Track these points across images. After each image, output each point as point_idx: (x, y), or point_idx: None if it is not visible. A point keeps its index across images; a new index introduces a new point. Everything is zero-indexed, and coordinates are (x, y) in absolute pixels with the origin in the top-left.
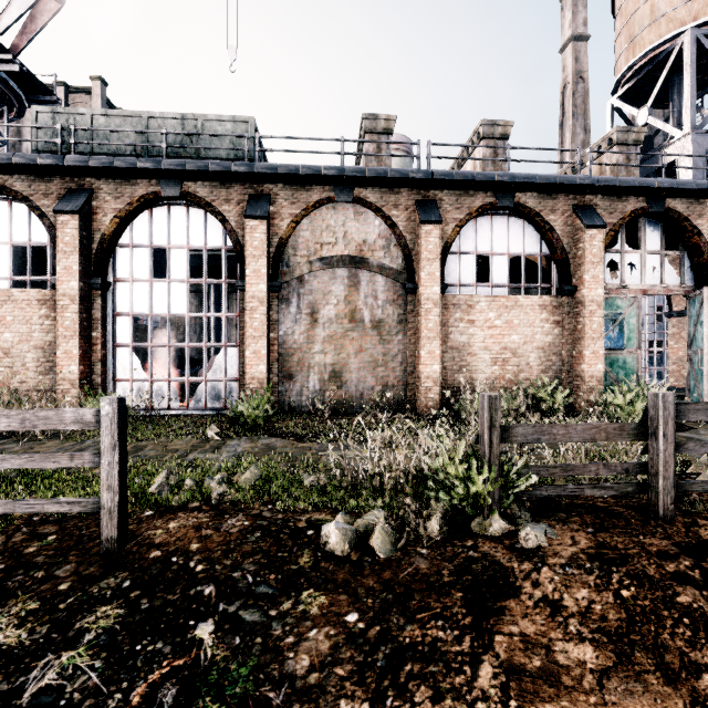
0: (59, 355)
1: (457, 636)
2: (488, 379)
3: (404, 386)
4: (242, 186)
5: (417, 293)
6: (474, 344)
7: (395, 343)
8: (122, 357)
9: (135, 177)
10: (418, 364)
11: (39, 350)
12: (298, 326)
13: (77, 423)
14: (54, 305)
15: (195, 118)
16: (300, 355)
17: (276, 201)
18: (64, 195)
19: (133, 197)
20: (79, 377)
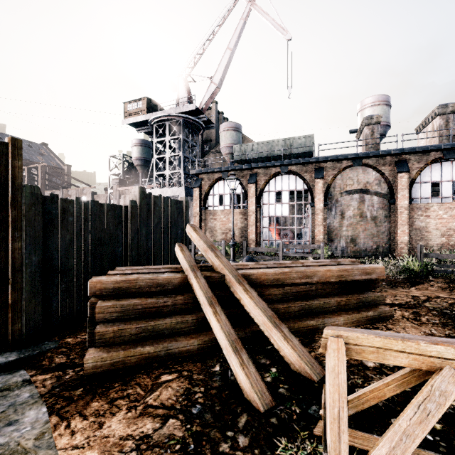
0: (249, 231)
1: (407, 286)
2: (438, 244)
3: (388, 246)
4: (311, 165)
5: (395, 204)
6: (429, 227)
7: (383, 226)
8: (265, 232)
9: (271, 167)
10: (396, 236)
11: (239, 229)
12: (335, 220)
13: (313, 247)
14: (244, 214)
15: (290, 139)
16: (336, 232)
17: (325, 170)
18: (249, 177)
19: (270, 174)
20: (255, 239)
